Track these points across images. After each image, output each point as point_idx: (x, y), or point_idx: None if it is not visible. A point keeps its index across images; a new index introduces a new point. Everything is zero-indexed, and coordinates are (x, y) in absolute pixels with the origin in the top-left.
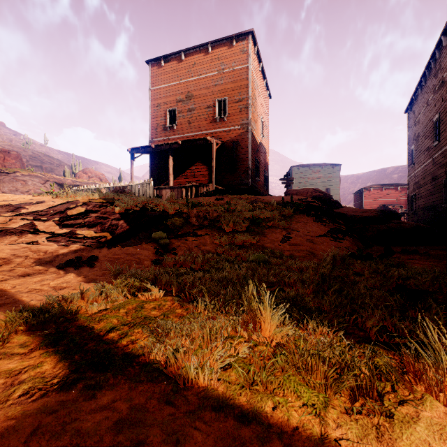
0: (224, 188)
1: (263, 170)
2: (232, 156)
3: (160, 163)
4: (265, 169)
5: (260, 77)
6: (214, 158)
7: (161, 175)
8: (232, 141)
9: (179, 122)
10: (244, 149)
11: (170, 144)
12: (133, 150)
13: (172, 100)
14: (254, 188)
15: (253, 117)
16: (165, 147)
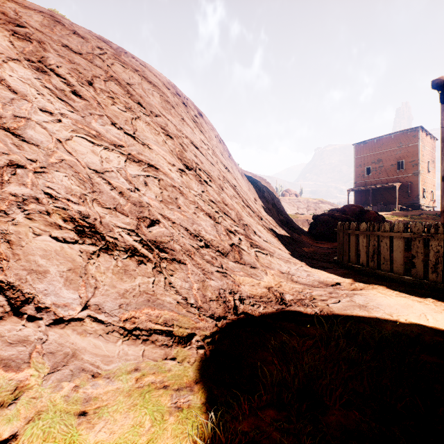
0: (402, 205)
1: (429, 191)
2: (407, 189)
3: (360, 193)
4: (431, 189)
5: (426, 139)
6: (397, 193)
7: (361, 199)
8: (407, 182)
9: (372, 173)
10: (414, 186)
11: (371, 187)
12: (349, 190)
13: (368, 162)
14: (422, 204)
15: (421, 167)
16: (368, 188)
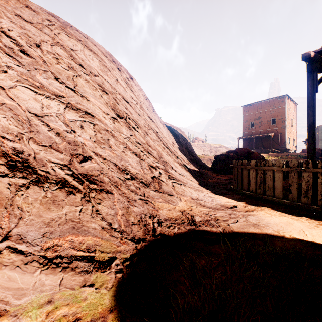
0: (274, 149)
1: (292, 139)
2: (278, 138)
3: (247, 141)
4: (293, 138)
5: (290, 103)
6: (271, 140)
7: (247, 145)
8: (278, 133)
9: (255, 126)
10: (283, 136)
11: (254, 136)
12: (239, 138)
13: (252, 119)
14: (287, 148)
15: (287, 123)
16: (252, 137)
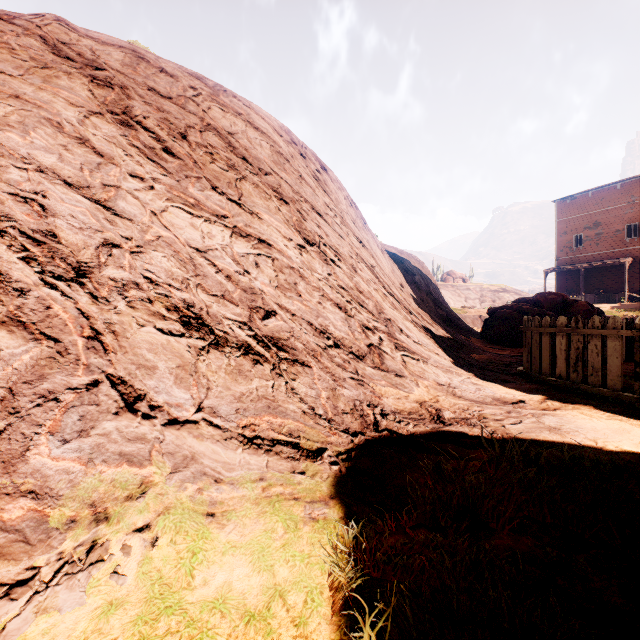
0: (634, 293)
1: None
2: None
3: (565, 276)
4: None
5: None
6: (626, 274)
7: (567, 285)
8: None
9: (585, 244)
10: None
11: (583, 266)
12: (547, 271)
13: (578, 228)
14: None
15: None
16: (577, 268)
